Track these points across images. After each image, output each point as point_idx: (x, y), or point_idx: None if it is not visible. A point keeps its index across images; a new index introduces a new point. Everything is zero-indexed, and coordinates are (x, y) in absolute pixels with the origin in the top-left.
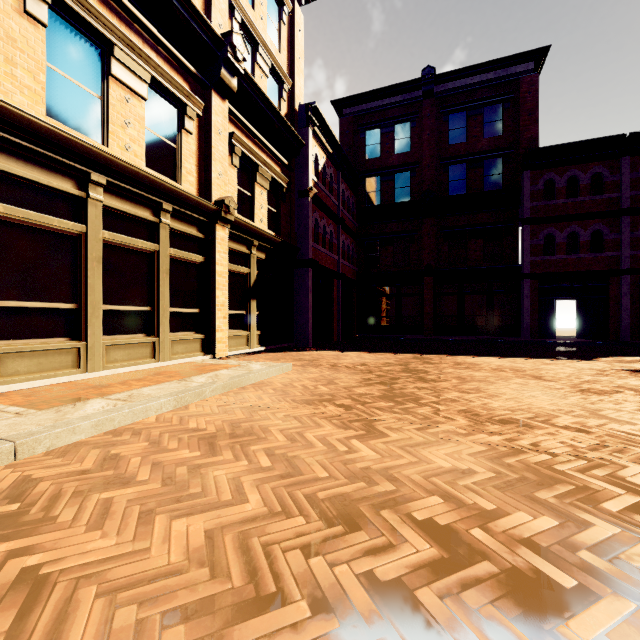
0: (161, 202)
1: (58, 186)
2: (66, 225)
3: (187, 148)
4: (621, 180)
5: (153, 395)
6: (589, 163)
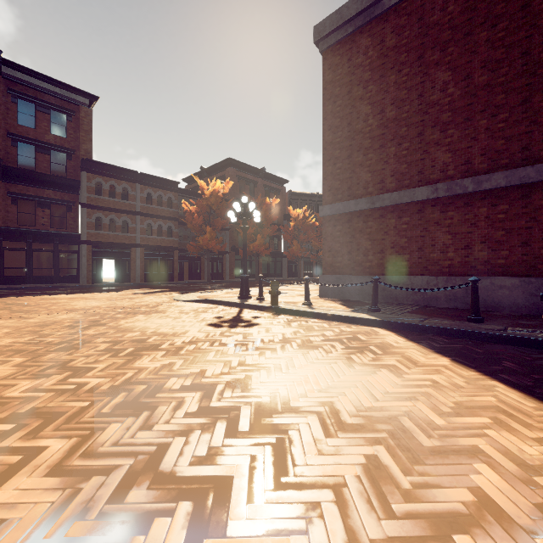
0: None
1: None
2: None
3: None
4: (137, 196)
5: None
6: (121, 180)
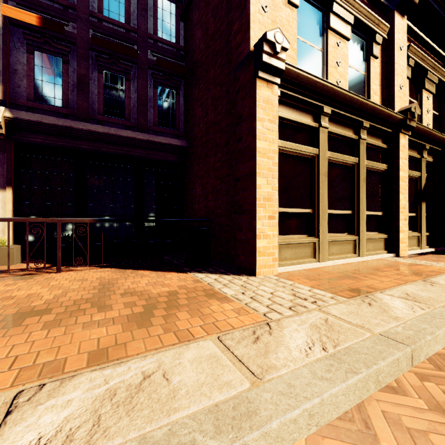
0: (361, 121)
1: (304, 122)
2: (308, 150)
3: (373, 72)
4: None
5: (438, 299)
6: None
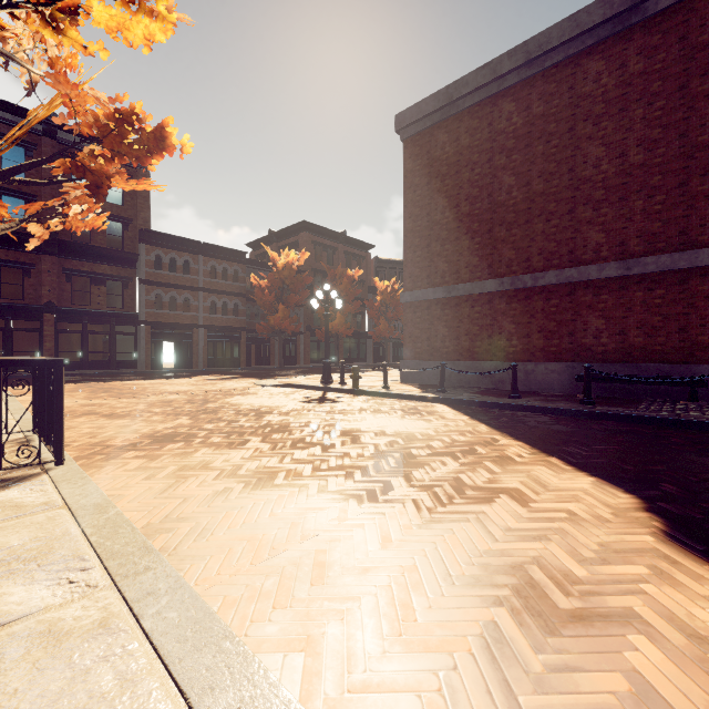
0: None
1: None
2: None
3: None
4: (200, 269)
5: None
6: (183, 252)
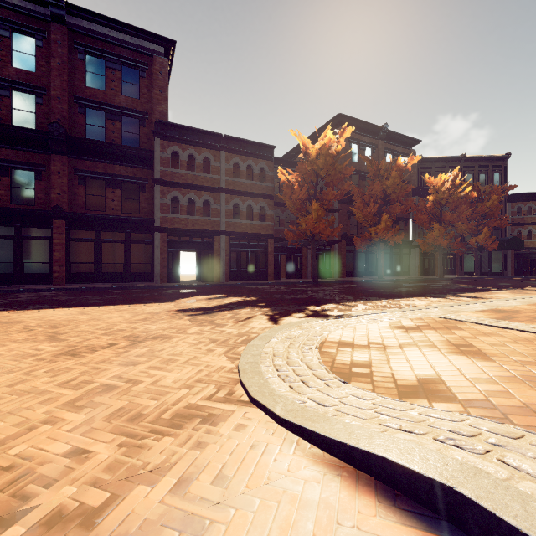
0: None
1: None
2: None
3: None
4: (220, 167)
5: None
6: (202, 148)
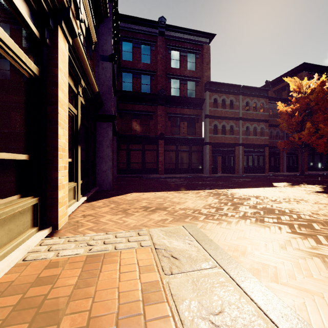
0: None
1: None
2: None
3: None
4: (239, 105)
5: None
6: (229, 94)
